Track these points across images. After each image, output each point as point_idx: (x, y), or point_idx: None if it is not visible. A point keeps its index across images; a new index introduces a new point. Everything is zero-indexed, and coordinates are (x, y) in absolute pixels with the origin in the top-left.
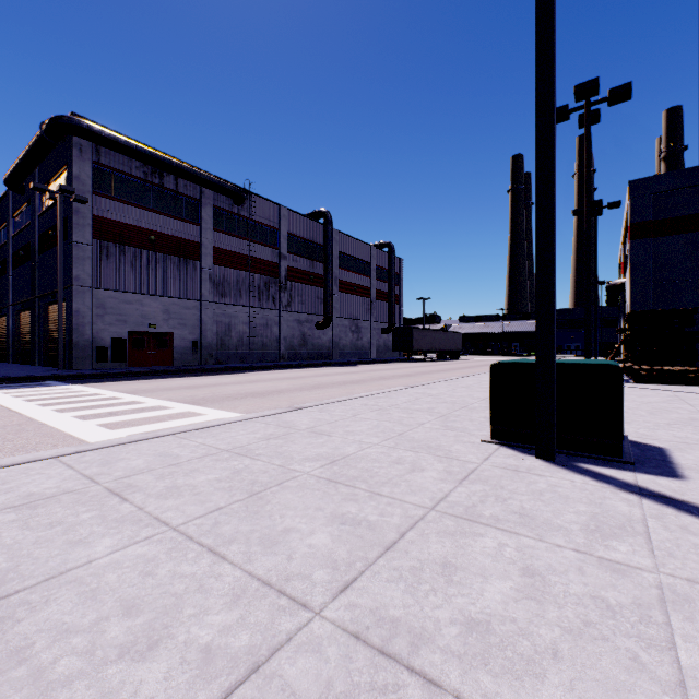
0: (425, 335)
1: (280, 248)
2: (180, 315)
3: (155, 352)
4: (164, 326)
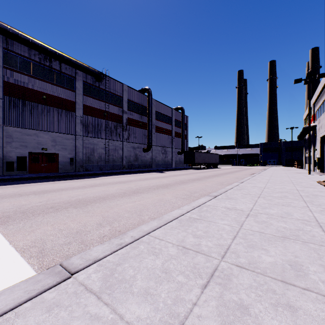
0: (201, 155)
1: (123, 107)
2: (63, 143)
3: (46, 164)
4: (52, 149)
